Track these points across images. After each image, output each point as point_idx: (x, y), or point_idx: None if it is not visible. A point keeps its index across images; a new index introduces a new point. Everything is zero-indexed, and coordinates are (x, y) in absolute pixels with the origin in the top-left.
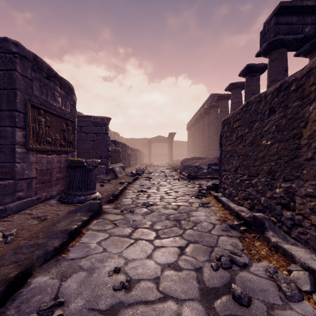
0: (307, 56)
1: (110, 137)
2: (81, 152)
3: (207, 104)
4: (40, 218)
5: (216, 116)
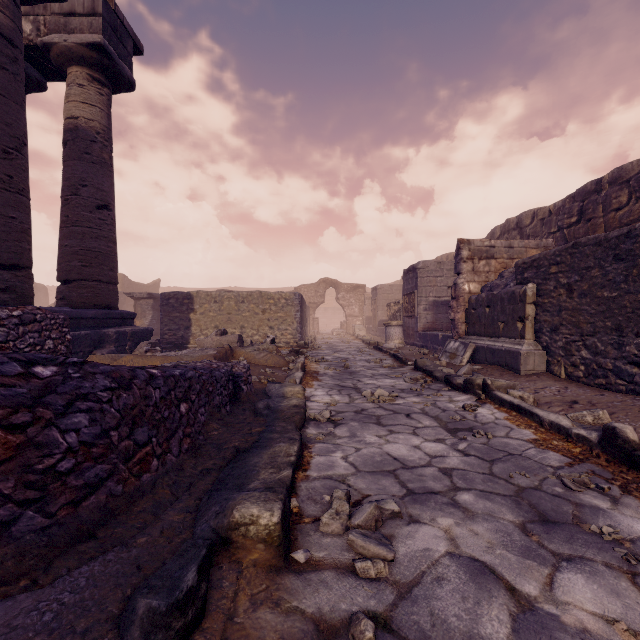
0: None
1: None
2: None
3: None
4: None
5: None
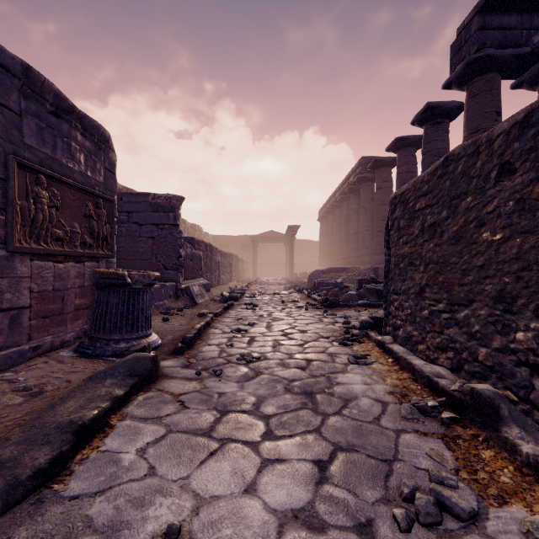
0: (536, 87)
1: (185, 232)
2: (130, 258)
3: (354, 176)
4: (31, 390)
5: (369, 196)
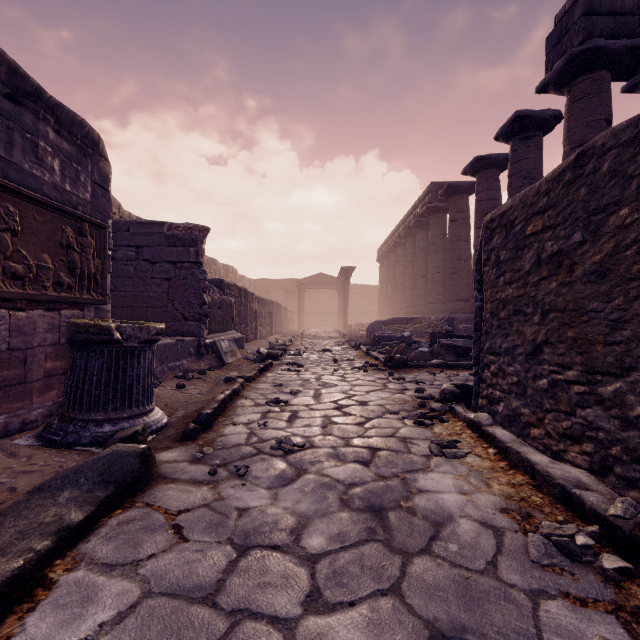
0: None
1: (216, 275)
2: (140, 306)
3: (421, 206)
4: None
5: (441, 230)
